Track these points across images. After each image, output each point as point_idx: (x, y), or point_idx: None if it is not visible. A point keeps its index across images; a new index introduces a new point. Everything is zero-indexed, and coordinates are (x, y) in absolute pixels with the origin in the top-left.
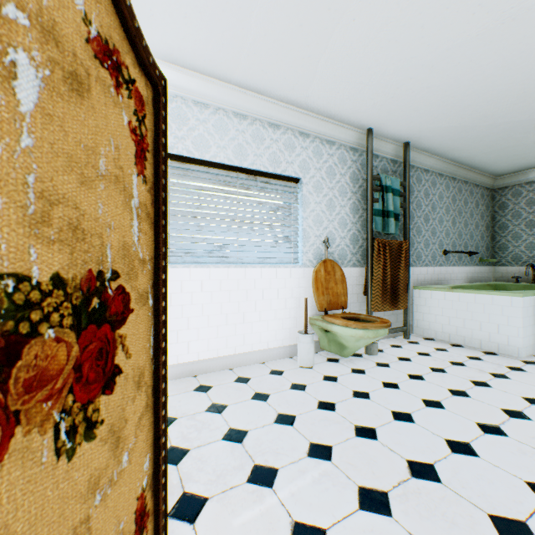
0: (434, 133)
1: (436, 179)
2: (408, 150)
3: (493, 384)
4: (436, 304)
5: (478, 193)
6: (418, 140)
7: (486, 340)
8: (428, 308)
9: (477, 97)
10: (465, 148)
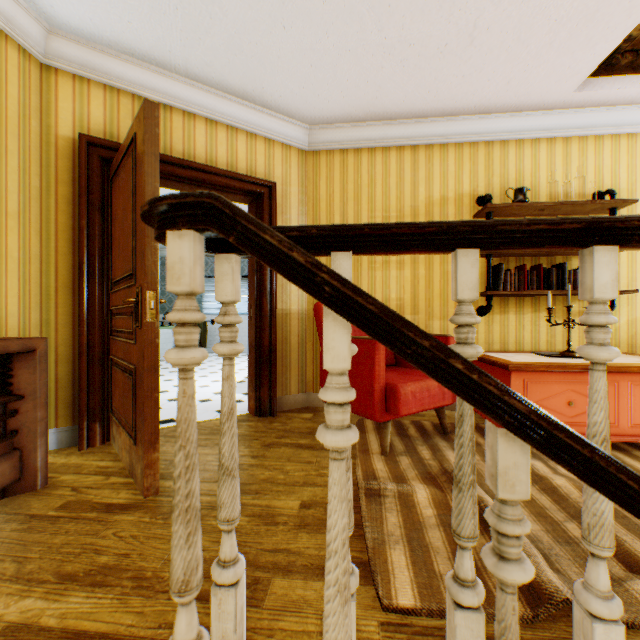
0: None
1: None
2: None
3: None
4: None
5: None
6: None
7: None
8: None
9: None
10: None
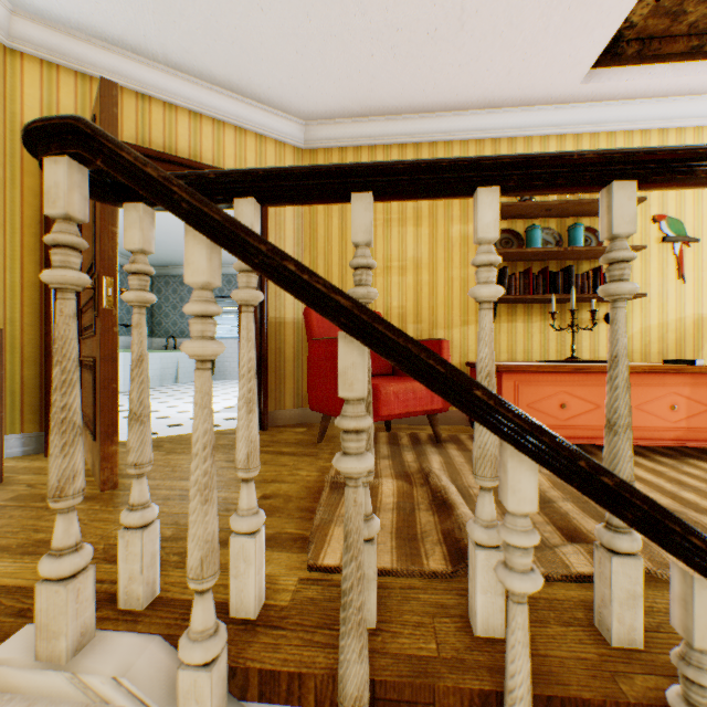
0: None
1: None
2: None
3: None
4: None
5: None
6: None
7: None
8: None
9: None
10: None
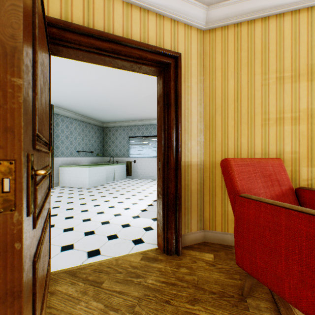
0: (62, 104)
1: (74, 121)
2: (53, 108)
3: (65, 196)
4: (67, 172)
5: (97, 128)
6: (58, 105)
7: (81, 184)
8: (64, 174)
9: (69, 98)
10: (81, 111)
